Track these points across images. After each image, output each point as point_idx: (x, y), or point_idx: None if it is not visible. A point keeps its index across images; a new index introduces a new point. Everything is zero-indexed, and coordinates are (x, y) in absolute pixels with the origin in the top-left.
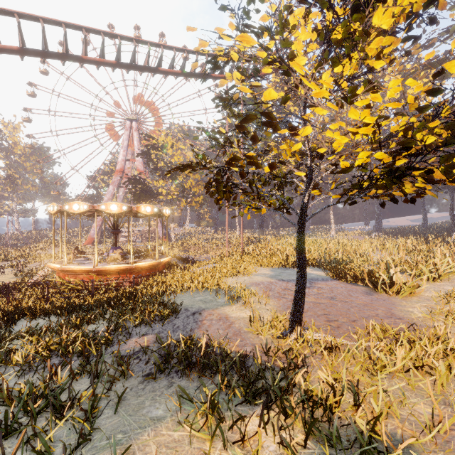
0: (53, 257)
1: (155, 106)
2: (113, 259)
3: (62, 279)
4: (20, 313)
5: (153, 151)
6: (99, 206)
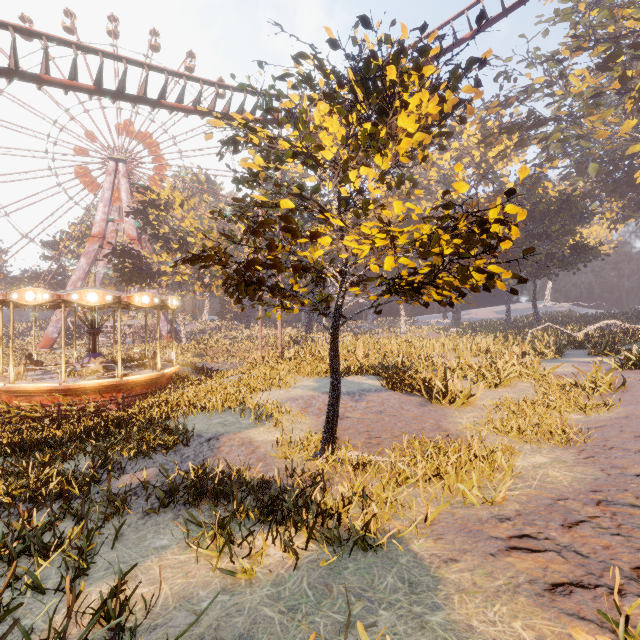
0: None
1: (155, 143)
2: (90, 371)
3: (6, 403)
4: None
5: (152, 209)
6: (69, 295)
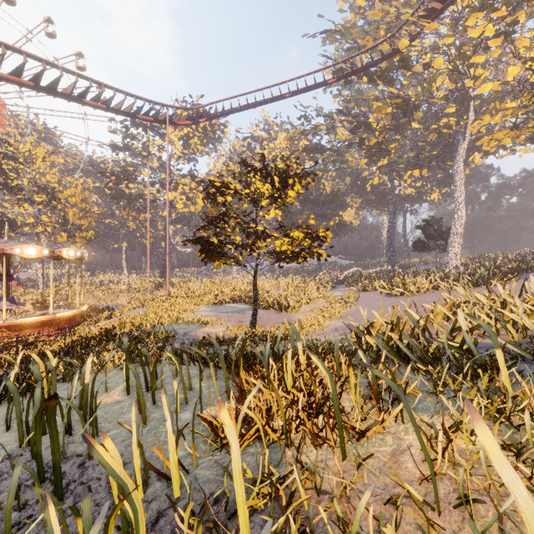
0: None
1: None
2: (22, 311)
3: None
4: None
5: (7, 160)
6: (12, 249)
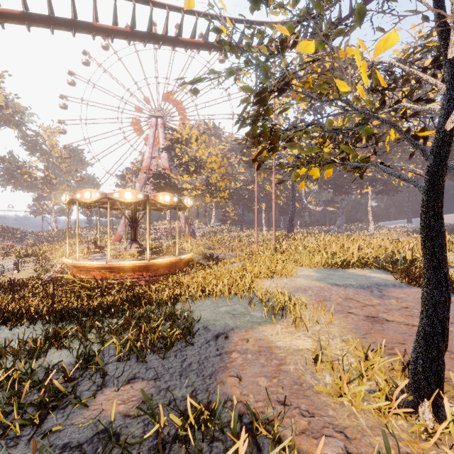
0: (67, 251)
1: (180, 102)
2: (128, 254)
3: (74, 275)
4: (4, 318)
5: (177, 145)
6: (112, 194)
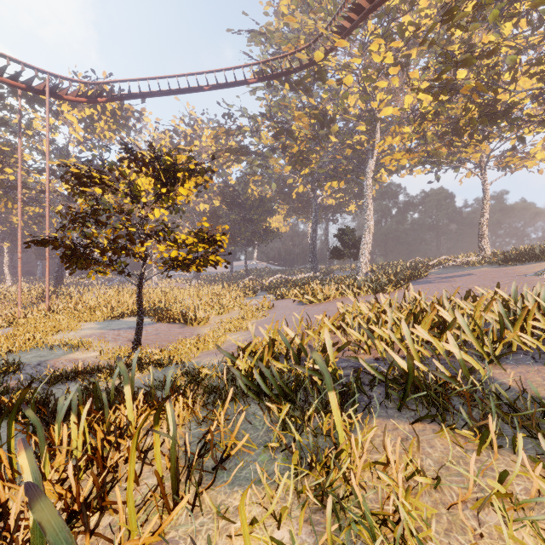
0: None
1: None
2: None
3: None
4: None
5: None
6: None
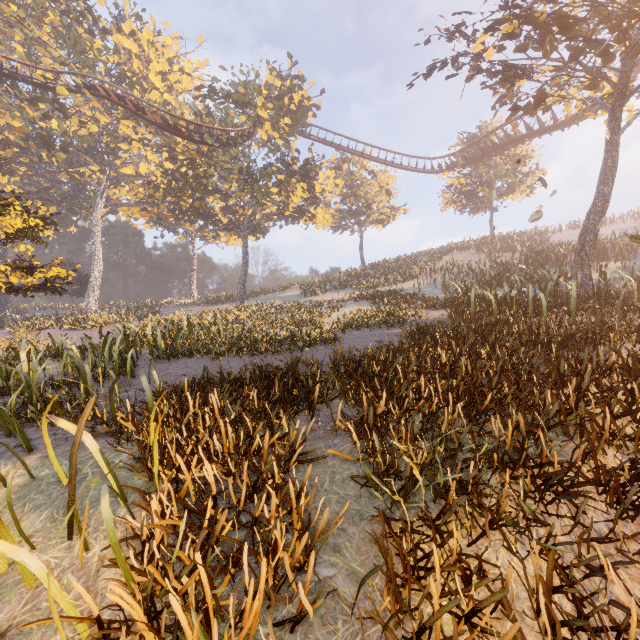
0: None
1: None
2: None
3: None
4: None
5: None
6: None
